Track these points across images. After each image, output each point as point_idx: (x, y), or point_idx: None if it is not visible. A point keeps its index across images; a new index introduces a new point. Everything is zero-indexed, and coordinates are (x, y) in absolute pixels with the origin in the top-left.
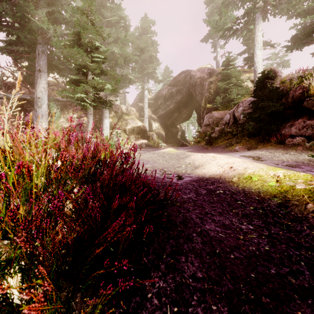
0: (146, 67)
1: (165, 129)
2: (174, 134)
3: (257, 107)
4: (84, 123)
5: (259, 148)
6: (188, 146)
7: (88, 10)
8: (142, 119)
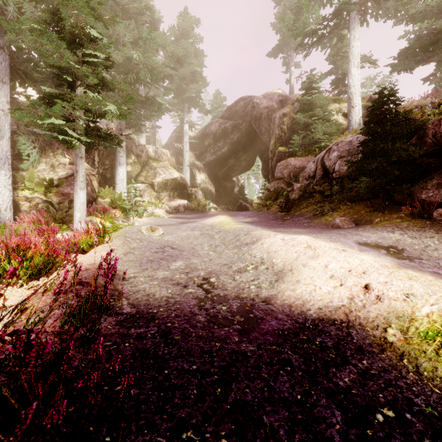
0: (187, 89)
1: (215, 183)
2: (229, 190)
3: (372, 151)
4: None
5: (380, 225)
6: (251, 212)
7: None
8: (180, 168)
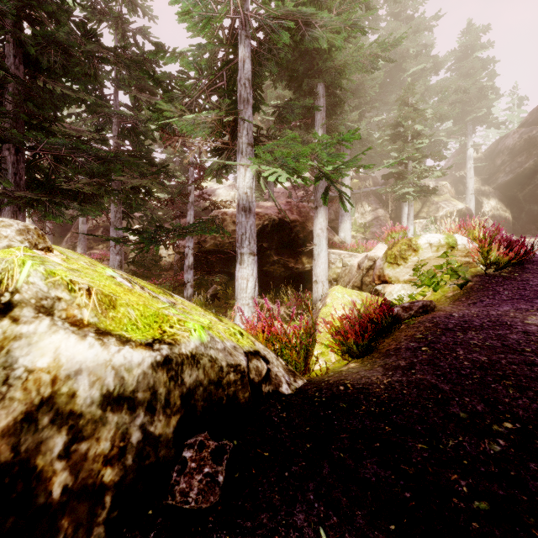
0: (471, 109)
1: (512, 208)
2: (537, 214)
3: None
4: (381, 216)
5: None
6: None
7: (409, 96)
8: (460, 198)
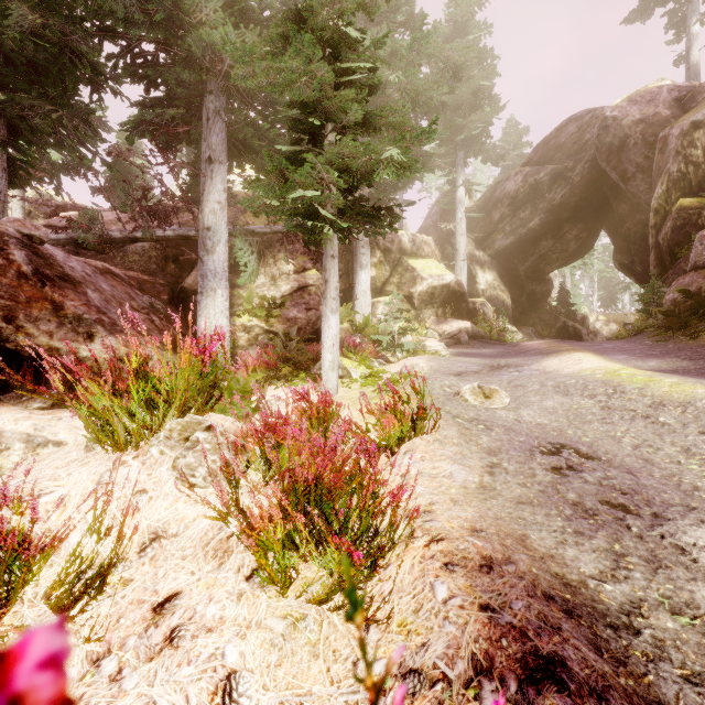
0: (463, 124)
1: (512, 287)
2: (539, 299)
3: None
4: (311, 284)
5: None
6: (636, 344)
7: None
8: (447, 266)
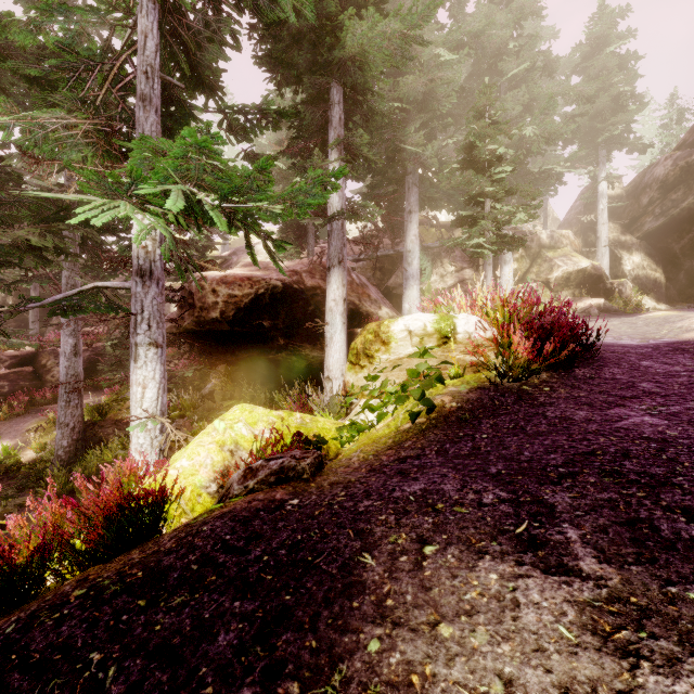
0: (604, 127)
1: (666, 265)
2: None
3: None
4: (468, 278)
5: None
6: None
7: (485, 103)
8: (590, 252)
